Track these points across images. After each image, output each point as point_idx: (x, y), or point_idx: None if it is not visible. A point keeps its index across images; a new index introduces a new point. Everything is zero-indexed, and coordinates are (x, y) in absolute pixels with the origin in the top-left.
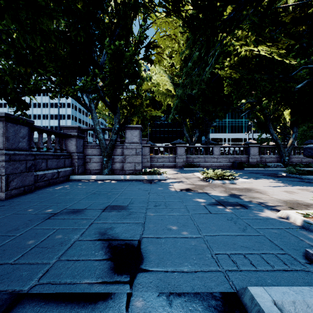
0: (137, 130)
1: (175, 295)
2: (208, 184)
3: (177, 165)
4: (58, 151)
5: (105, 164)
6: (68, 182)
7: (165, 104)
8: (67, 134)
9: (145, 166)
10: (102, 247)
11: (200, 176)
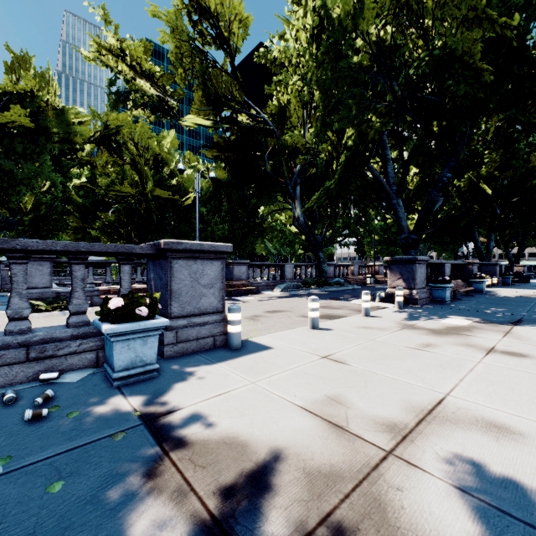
0: None
1: None
2: None
3: None
4: None
5: None
6: None
7: None
8: None
9: (4, 288)
10: None
11: None
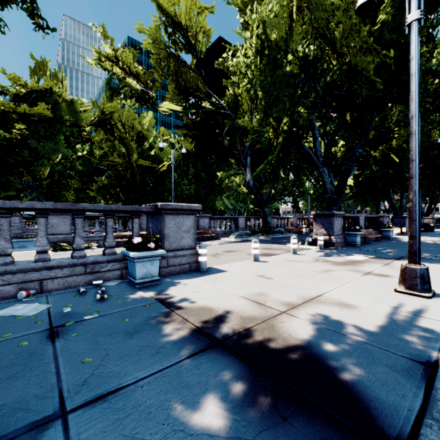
0: (18, 217)
1: (32, 246)
2: None
3: None
4: None
5: None
6: None
7: None
8: None
9: (22, 236)
10: (20, 246)
11: None
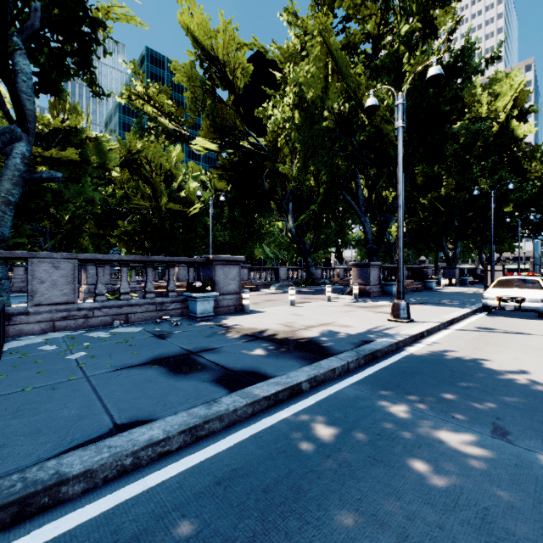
0: (23, 268)
1: None
2: None
3: None
4: None
5: None
6: None
7: None
8: None
9: None
10: None
11: None
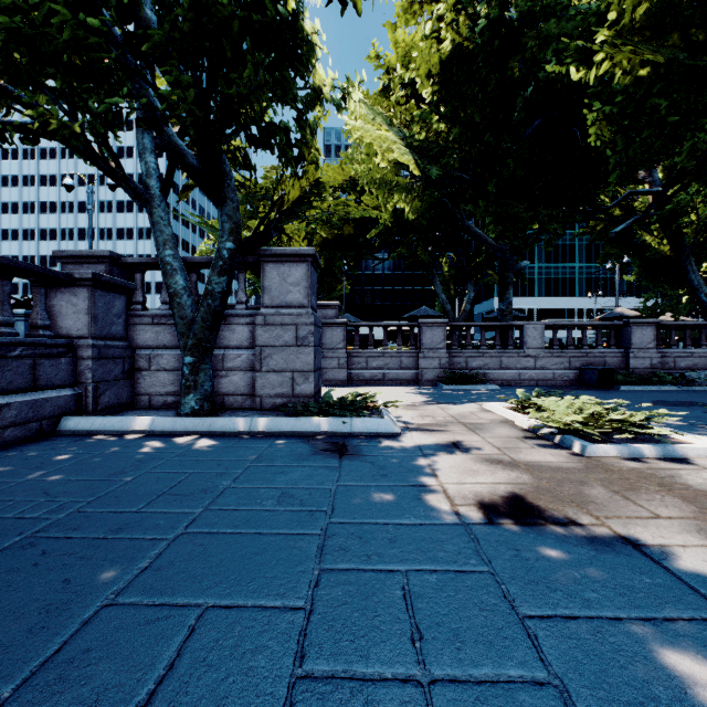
0: (300, 265)
1: None
2: (577, 464)
3: (422, 375)
4: (8, 330)
5: (189, 377)
6: (36, 443)
7: (388, 210)
8: (52, 271)
9: (335, 379)
10: None
11: (512, 417)
